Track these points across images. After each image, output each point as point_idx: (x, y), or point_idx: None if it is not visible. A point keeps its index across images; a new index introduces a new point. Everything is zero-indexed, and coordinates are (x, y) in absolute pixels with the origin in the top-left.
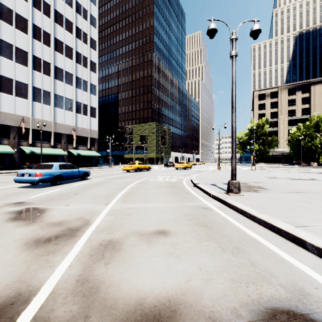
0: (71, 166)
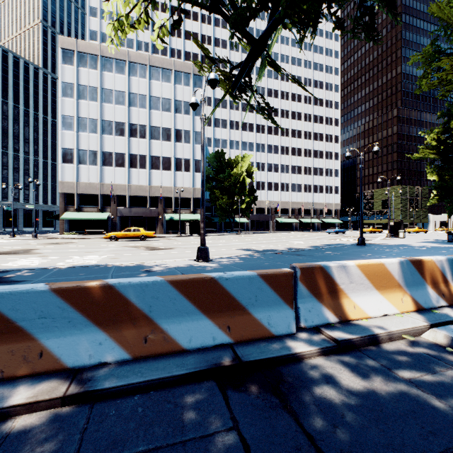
0: (340, 228)
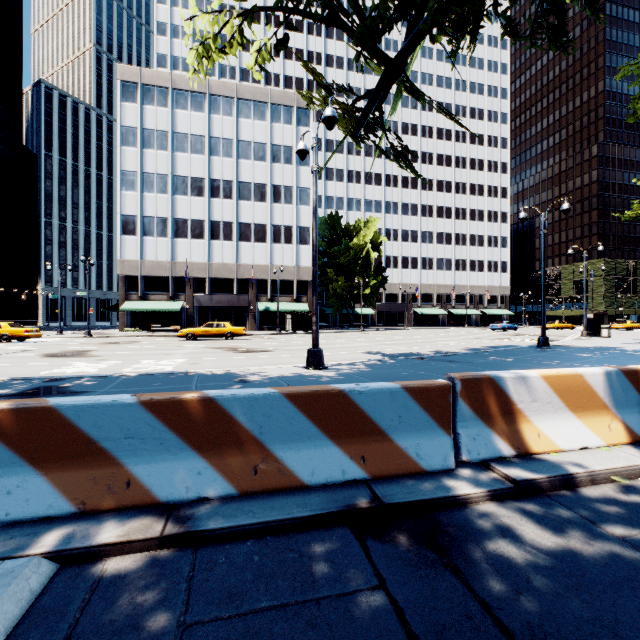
0: (509, 323)
